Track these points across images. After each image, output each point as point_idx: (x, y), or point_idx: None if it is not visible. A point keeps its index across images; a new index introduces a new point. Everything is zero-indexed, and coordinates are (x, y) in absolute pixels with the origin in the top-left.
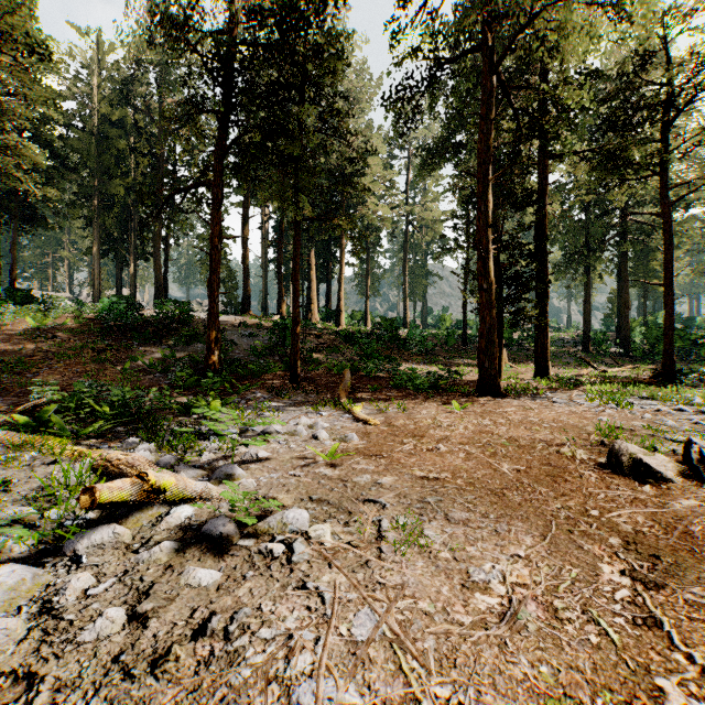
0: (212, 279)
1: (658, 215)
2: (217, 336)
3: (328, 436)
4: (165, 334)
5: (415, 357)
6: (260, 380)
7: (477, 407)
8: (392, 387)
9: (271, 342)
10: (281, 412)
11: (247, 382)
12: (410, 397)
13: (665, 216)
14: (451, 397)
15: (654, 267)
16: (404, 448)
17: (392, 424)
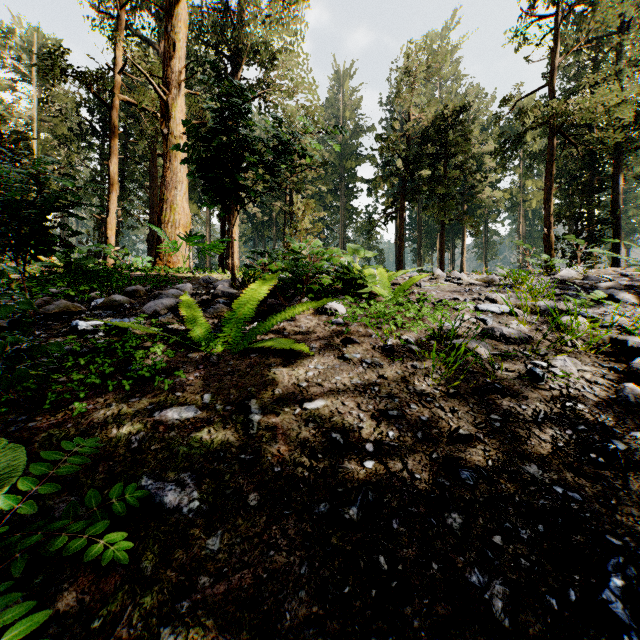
0: (399, 255)
1: None
2: None
3: None
4: None
5: None
6: None
7: None
8: None
9: None
10: None
11: None
12: None
13: None
14: None
15: None
16: None
17: None
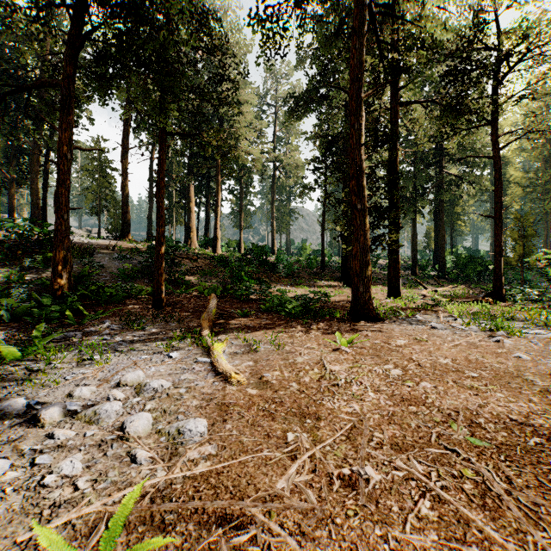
0: (58, 191)
1: (490, 157)
2: (66, 256)
3: (152, 424)
4: (23, 255)
5: (283, 279)
6: (119, 305)
7: (362, 338)
8: (263, 311)
9: (144, 264)
10: (118, 353)
11: (102, 308)
12: (283, 324)
13: (496, 158)
14: (326, 323)
15: (458, 211)
16: (293, 482)
17: (265, 380)
